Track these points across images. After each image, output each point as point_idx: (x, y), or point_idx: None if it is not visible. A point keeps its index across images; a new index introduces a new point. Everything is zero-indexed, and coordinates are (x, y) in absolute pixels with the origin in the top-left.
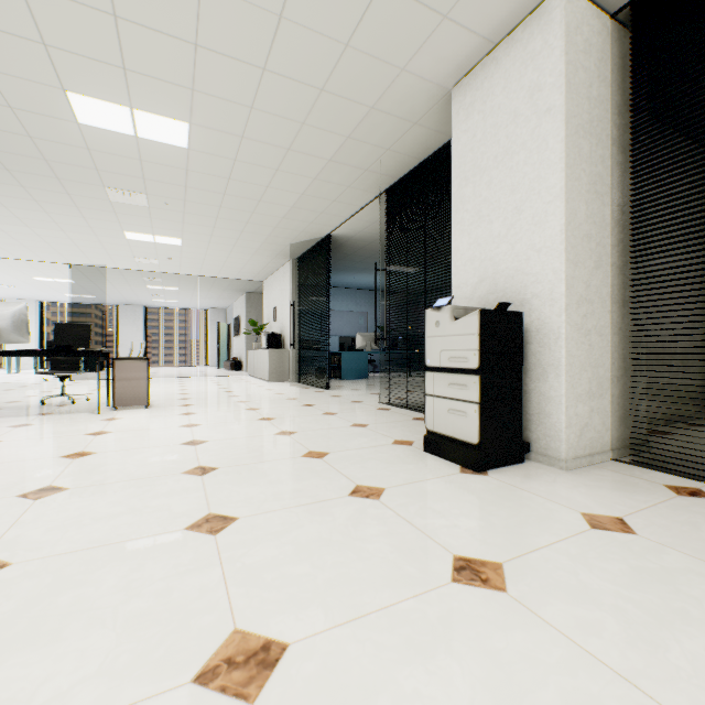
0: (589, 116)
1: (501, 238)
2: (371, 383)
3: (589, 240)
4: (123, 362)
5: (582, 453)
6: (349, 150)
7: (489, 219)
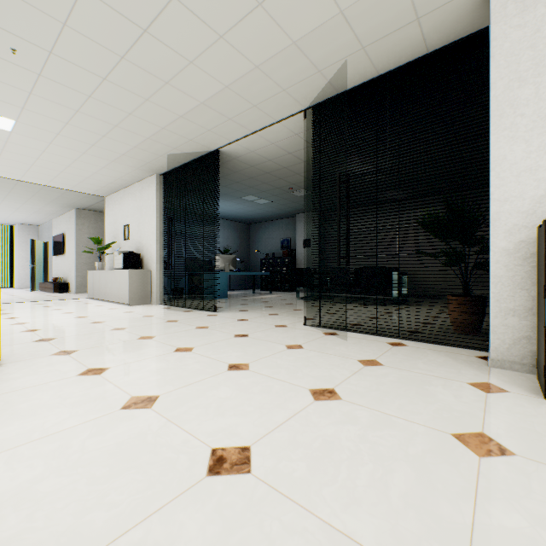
0: None
1: None
2: (242, 303)
3: None
4: None
5: None
6: (326, 34)
7: None
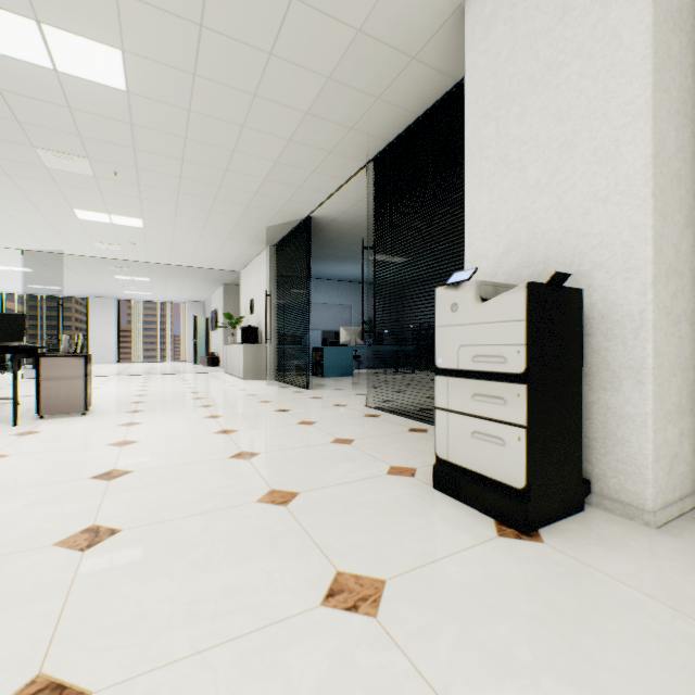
0: (679, 2)
1: (541, 188)
2: (356, 381)
3: (679, 184)
4: (52, 360)
5: (671, 497)
6: (330, 98)
7: (521, 165)
